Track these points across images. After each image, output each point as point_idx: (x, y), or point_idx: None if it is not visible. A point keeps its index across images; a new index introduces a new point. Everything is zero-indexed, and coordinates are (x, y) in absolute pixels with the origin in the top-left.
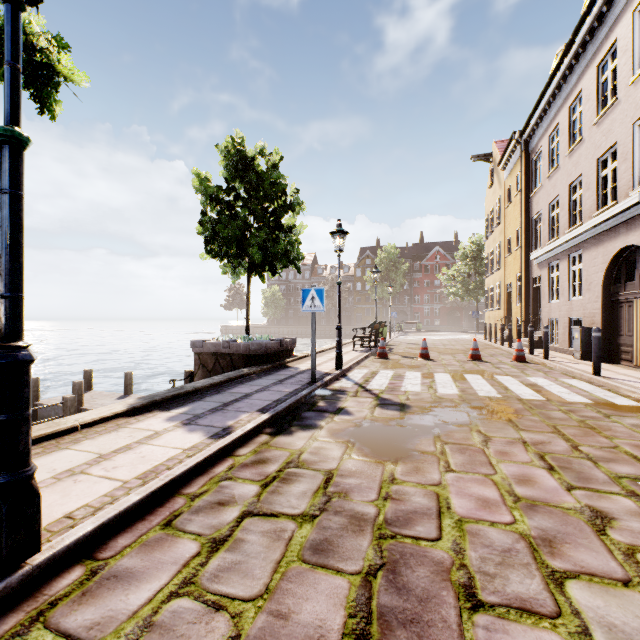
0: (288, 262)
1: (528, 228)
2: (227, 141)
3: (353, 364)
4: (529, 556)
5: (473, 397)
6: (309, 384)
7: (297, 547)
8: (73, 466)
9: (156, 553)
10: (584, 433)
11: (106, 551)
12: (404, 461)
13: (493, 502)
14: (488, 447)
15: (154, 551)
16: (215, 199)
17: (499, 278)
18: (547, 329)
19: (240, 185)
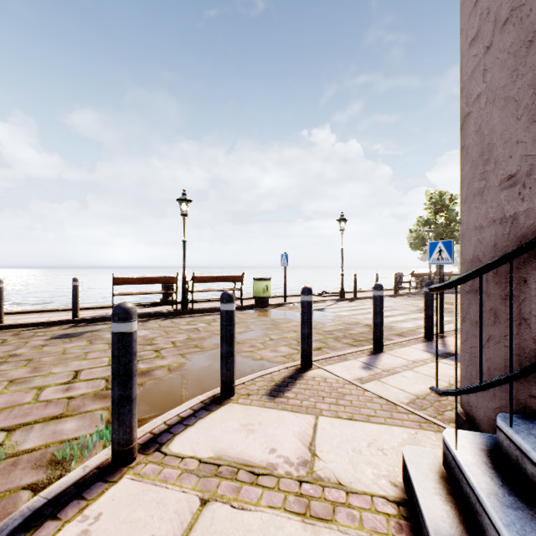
0: None
1: None
2: None
3: None
4: None
5: None
6: None
7: None
8: None
9: None
10: None
11: None
12: None
13: None
14: None
15: None
16: None
17: None
18: None
19: None
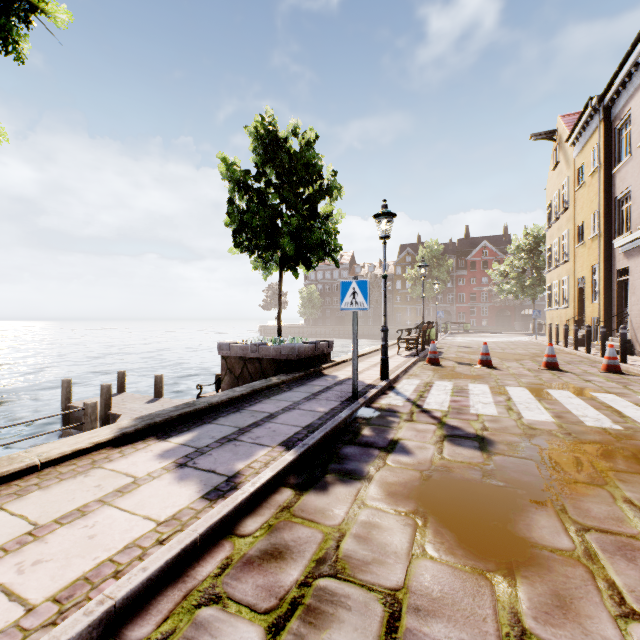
0: (324, 254)
1: (609, 211)
2: (256, 120)
3: (400, 372)
4: None
5: (580, 428)
6: (349, 401)
7: None
8: None
9: None
10: None
11: None
12: (526, 574)
13: None
14: None
15: None
16: (243, 186)
17: (566, 272)
18: None
19: (271, 171)
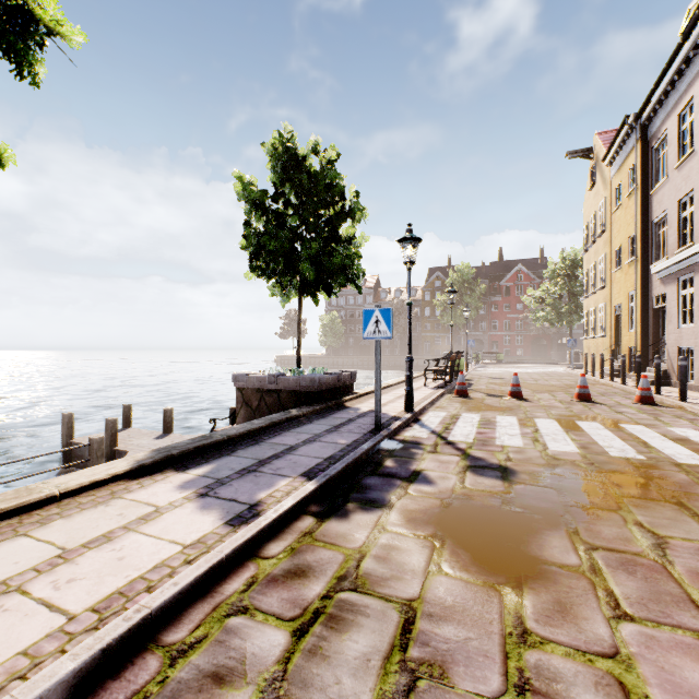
0: (346, 280)
1: (646, 234)
2: (274, 137)
3: (426, 404)
4: None
5: (603, 458)
6: (372, 433)
7: None
8: (13, 573)
9: None
10: None
11: None
12: (533, 586)
13: None
14: (670, 561)
15: None
16: (260, 207)
17: (603, 298)
18: (685, 362)
19: (290, 191)
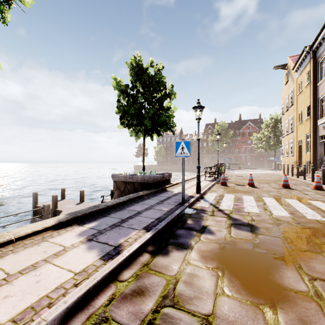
0: (167, 128)
1: (315, 105)
2: (131, 59)
3: (206, 189)
4: None
5: (304, 220)
6: (180, 204)
7: None
8: None
9: None
10: None
11: None
12: (282, 307)
13: None
14: None
15: None
16: (125, 93)
17: (292, 137)
18: None
19: (139, 85)
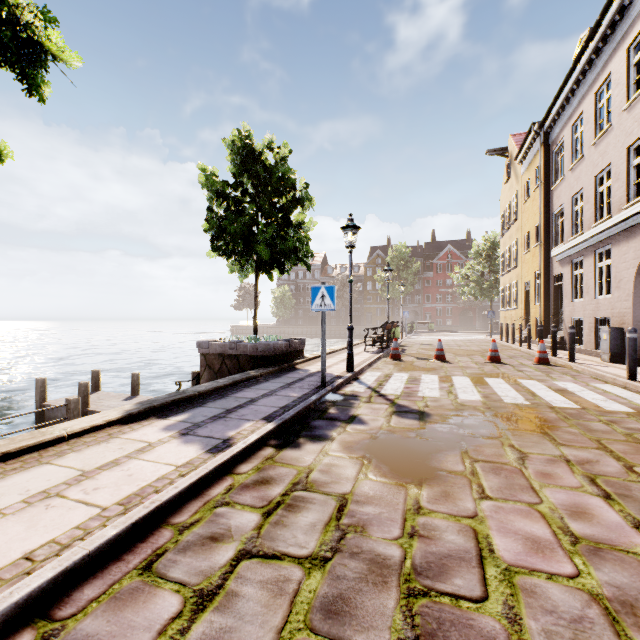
0: (297, 259)
1: (548, 223)
2: (234, 134)
3: (365, 366)
4: (609, 630)
5: (498, 404)
6: (319, 388)
7: (304, 607)
8: (49, 486)
9: (127, 611)
10: (635, 450)
11: (66, 607)
12: (429, 484)
13: (545, 543)
14: (526, 466)
15: (125, 608)
16: (222, 195)
17: (516, 276)
18: (572, 329)
19: (248, 180)
